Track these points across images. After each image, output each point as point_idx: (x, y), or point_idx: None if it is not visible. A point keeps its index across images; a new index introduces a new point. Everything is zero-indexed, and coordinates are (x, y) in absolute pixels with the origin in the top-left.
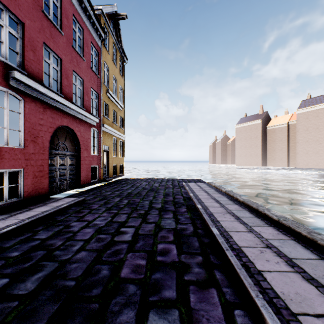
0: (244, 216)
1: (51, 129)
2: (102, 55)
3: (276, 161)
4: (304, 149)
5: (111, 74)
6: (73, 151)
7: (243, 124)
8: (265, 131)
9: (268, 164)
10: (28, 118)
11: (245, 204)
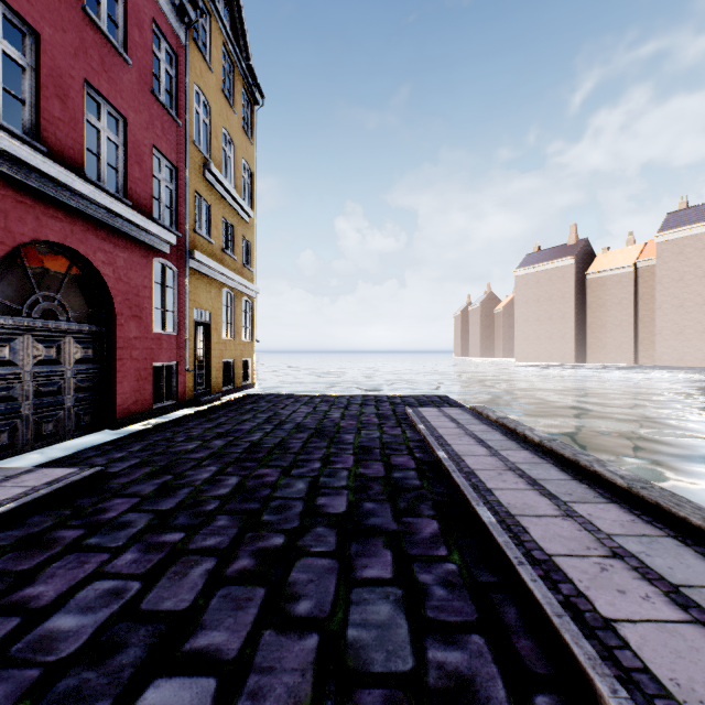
0: (694, 580)
1: None
2: (187, 66)
3: (607, 350)
4: (673, 324)
5: (217, 124)
6: (91, 320)
7: (532, 268)
8: (582, 283)
9: (588, 358)
10: None
11: (644, 501)
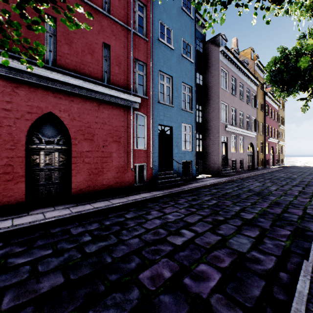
0: None
1: (270, 148)
2: (278, 113)
3: None
4: None
5: (280, 116)
6: (271, 153)
7: None
8: None
9: None
10: (268, 147)
11: None
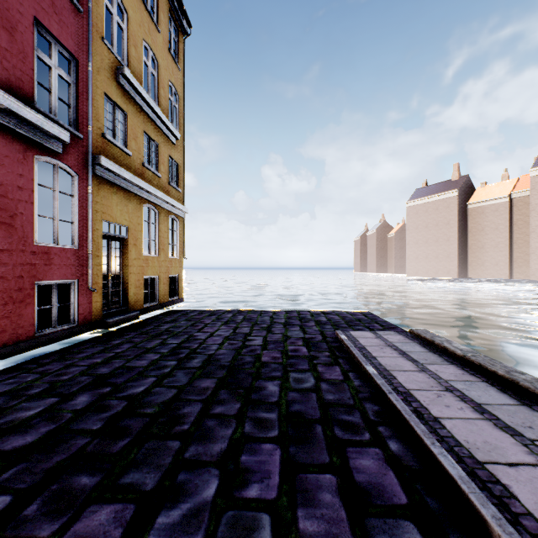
0: None
1: None
2: None
3: (486, 267)
4: None
5: (136, 33)
6: None
7: (421, 200)
8: (464, 211)
9: (469, 274)
10: None
11: None
